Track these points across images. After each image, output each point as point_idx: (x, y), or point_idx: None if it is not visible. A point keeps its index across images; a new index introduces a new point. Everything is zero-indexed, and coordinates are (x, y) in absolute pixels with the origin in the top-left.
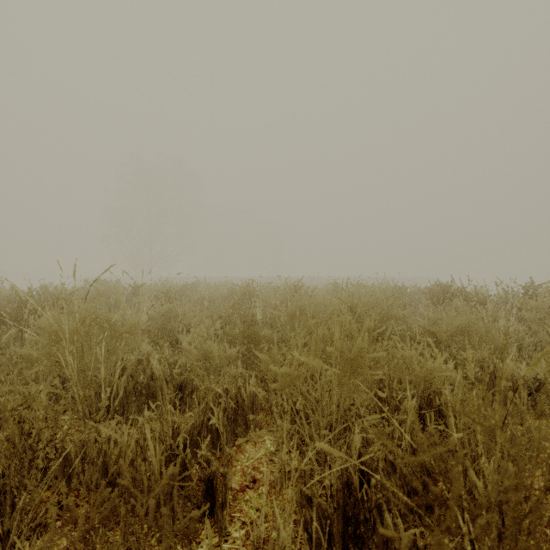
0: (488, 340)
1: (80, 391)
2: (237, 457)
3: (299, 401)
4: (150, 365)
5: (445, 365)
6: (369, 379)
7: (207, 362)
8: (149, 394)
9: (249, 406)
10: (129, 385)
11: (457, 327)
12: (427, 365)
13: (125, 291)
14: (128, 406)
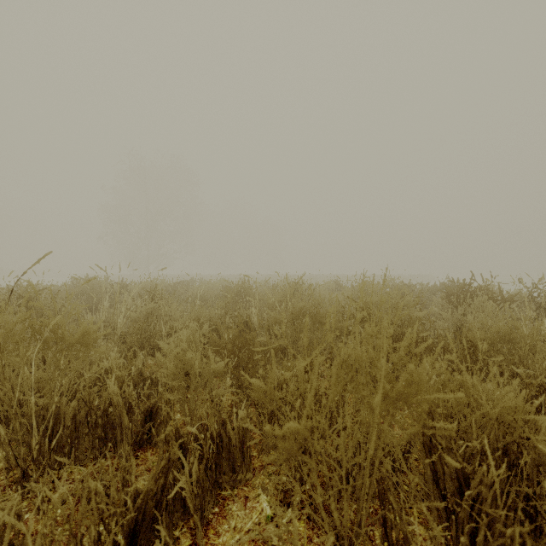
0: (538, 350)
1: (0, 428)
2: (218, 528)
3: (329, 543)
4: (109, 386)
5: (530, 401)
6: (427, 433)
7: (187, 378)
8: (108, 424)
9: (237, 447)
10: (80, 413)
11: (497, 334)
12: (503, 401)
13: (109, 289)
14: (78, 442)
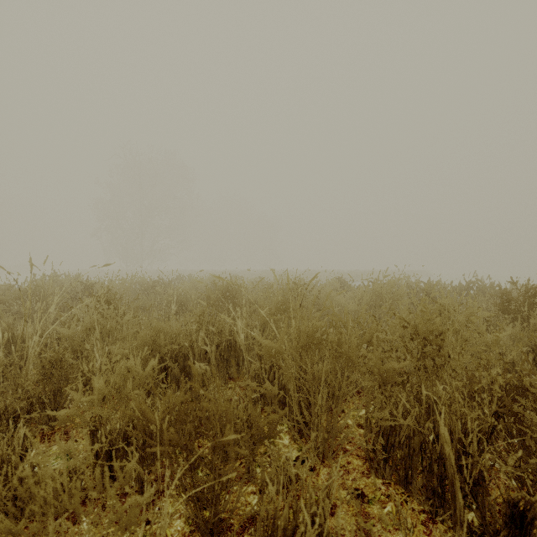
0: None
1: None
2: None
3: None
4: None
5: None
6: None
7: None
8: None
9: None
10: None
11: None
12: None
13: (57, 291)
14: None
